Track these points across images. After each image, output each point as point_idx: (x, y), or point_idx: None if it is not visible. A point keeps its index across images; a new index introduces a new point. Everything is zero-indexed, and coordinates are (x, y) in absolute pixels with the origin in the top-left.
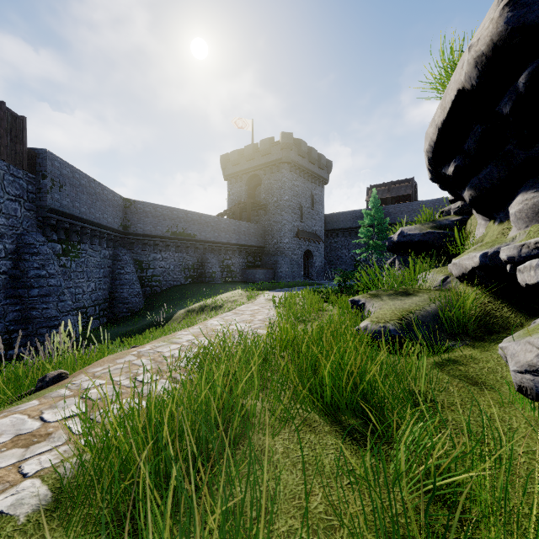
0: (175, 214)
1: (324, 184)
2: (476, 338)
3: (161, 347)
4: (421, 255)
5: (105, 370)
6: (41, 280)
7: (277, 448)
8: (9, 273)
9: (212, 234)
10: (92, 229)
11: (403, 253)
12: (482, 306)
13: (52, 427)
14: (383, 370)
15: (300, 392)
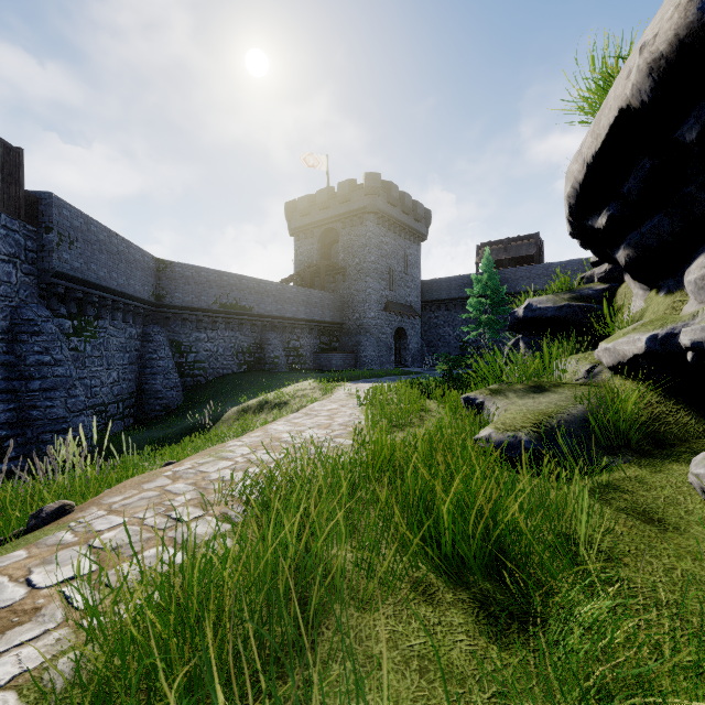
0: (225, 280)
1: (421, 240)
2: (641, 452)
3: (205, 465)
4: (555, 336)
5: (127, 500)
6: (44, 368)
7: (379, 632)
8: (0, 359)
9: (274, 307)
10: (113, 300)
11: (531, 332)
12: (648, 408)
13: (43, 597)
14: (525, 505)
15: (407, 539)
